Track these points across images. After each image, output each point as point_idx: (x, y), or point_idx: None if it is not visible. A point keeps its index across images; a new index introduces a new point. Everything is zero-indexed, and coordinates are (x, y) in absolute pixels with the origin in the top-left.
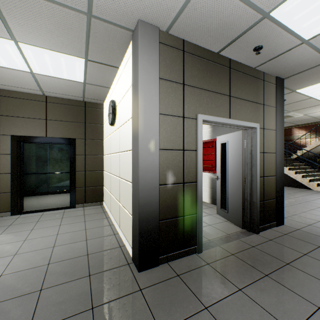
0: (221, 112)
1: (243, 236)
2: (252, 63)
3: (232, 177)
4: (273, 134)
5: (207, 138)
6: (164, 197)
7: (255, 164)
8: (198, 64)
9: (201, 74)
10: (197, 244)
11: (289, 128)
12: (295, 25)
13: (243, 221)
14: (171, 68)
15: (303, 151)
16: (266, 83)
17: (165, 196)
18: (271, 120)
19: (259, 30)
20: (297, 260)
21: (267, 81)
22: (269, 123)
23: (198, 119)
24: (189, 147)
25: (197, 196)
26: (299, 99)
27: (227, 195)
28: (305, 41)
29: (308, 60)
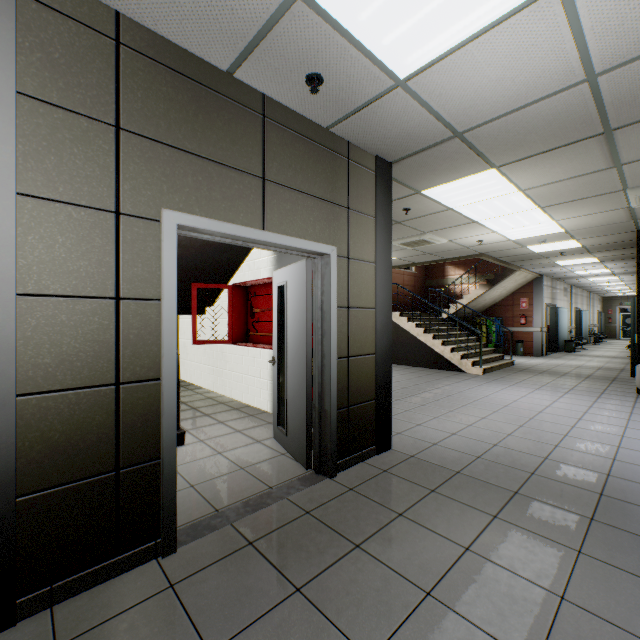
0: (241, 212)
1: (300, 487)
2: (318, 115)
3: (294, 360)
4: (370, 270)
5: (269, 276)
6: (43, 427)
7: (328, 332)
8: (169, 86)
9: (178, 113)
10: (162, 535)
11: (441, 265)
12: (369, 36)
13: (309, 452)
14: (70, 76)
15: (459, 306)
16: (354, 165)
17: (47, 425)
18: (367, 242)
19: (298, 31)
20: (379, 533)
21: (358, 161)
22: (362, 247)
23: (164, 221)
24: (137, 292)
25: (161, 414)
26: (433, 210)
27: (287, 398)
28: (402, 83)
29: (420, 129)
